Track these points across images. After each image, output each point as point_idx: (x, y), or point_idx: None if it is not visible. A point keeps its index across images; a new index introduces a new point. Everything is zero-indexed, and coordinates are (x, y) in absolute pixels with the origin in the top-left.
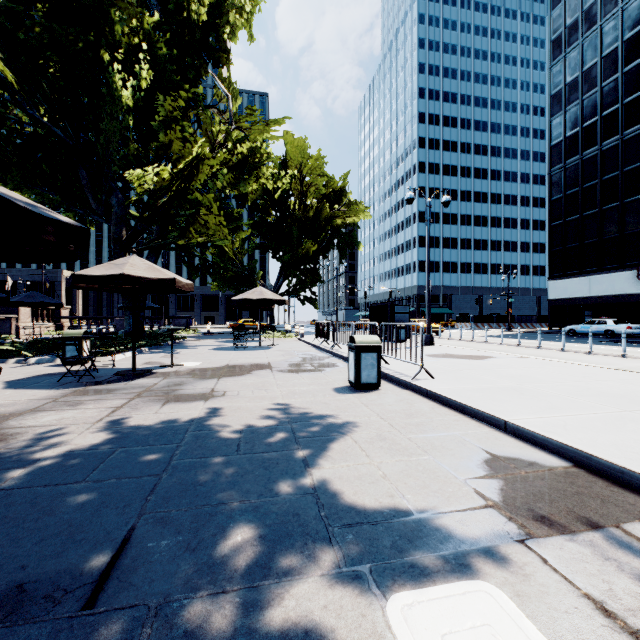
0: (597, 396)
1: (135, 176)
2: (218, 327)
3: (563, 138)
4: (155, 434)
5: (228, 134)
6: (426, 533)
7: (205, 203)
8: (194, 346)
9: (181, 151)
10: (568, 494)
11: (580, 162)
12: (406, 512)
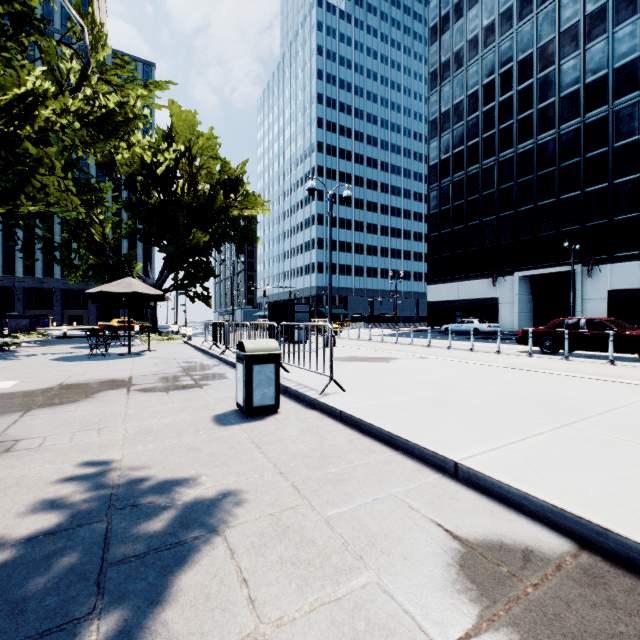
0: (521, 405)
1: None
2: (85, 328)
3: (439, 160)
4: None
5: (84, 77)
6: None
7: (42, 159)
8: (27, 355)
9: None
10: None
11: (451, 183)
12: None
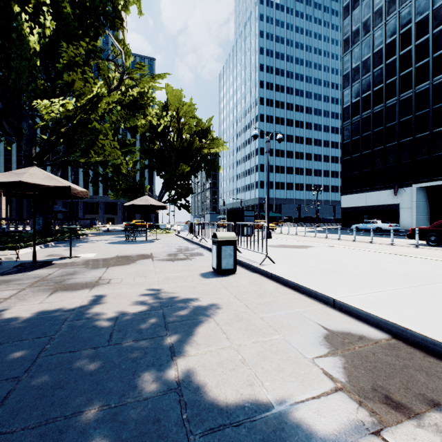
0: (389, 275)
1: (40, 104)
2: (116, 226)
3: (350, 103)
4: (32, 326)
5: (121, 80)
6: (288, 433)
7: (102, 131)
8: (94, 241)
9: (82, 89)
10: (398, 368)
11: (360, 119)
12: (266, 405)
